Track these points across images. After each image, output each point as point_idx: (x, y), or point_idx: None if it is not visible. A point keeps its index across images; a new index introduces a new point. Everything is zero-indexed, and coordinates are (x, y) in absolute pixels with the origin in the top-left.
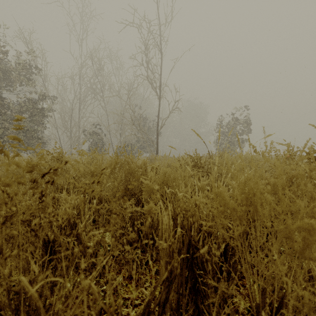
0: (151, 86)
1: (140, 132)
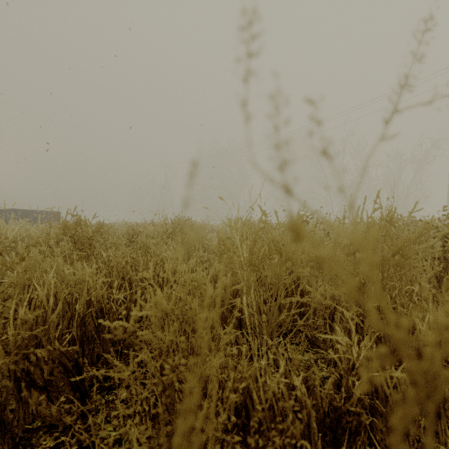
0: None
1: None
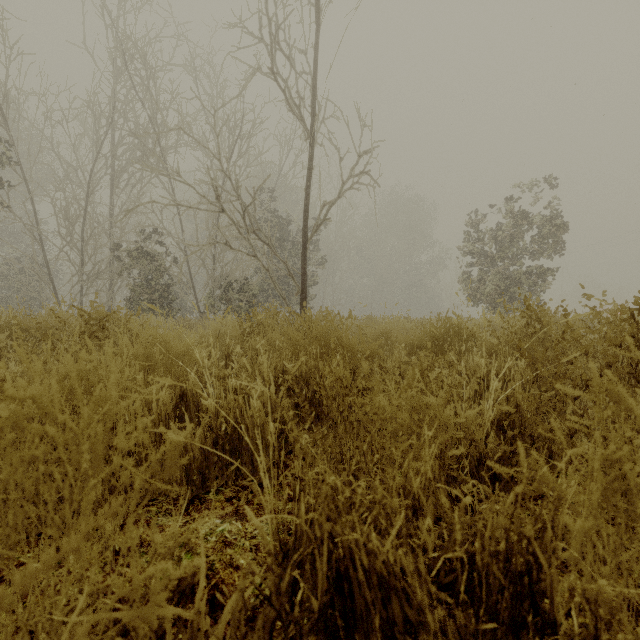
0: (286, 97)
1: (246, 238)
